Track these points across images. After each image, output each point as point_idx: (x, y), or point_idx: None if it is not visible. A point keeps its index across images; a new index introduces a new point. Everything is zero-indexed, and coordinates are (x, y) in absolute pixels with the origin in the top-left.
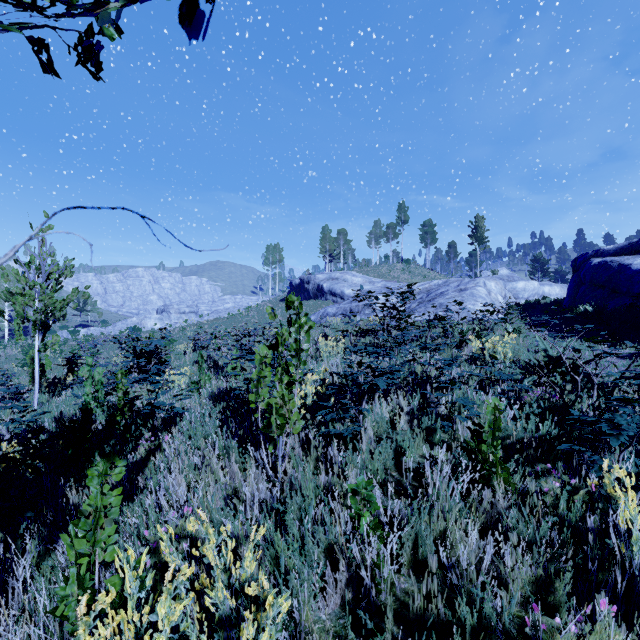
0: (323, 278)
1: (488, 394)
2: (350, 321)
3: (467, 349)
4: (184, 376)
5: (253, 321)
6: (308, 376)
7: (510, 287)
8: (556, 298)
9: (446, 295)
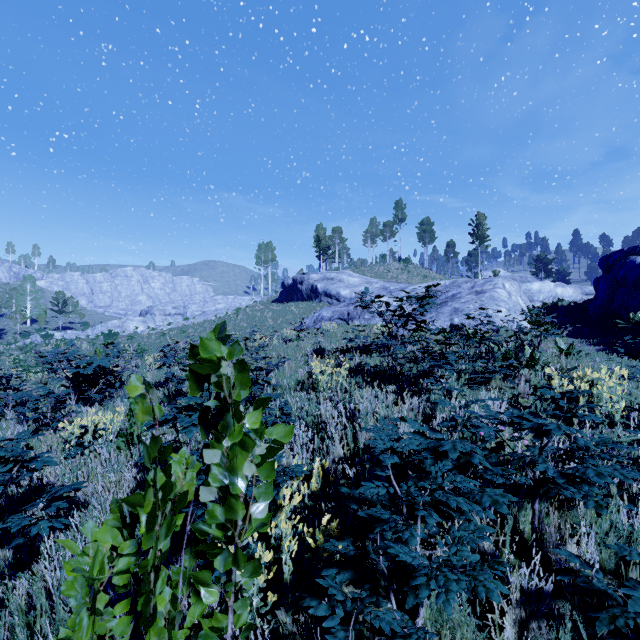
0: (317, 278)
1: (637, 503)
2: (348, 327)
3: (518, 378)
4: (116, 420)
5: (241, 325)
6: (286, 490)
7: (524, 288)
8: (569, 300)
9: (461, 298)
